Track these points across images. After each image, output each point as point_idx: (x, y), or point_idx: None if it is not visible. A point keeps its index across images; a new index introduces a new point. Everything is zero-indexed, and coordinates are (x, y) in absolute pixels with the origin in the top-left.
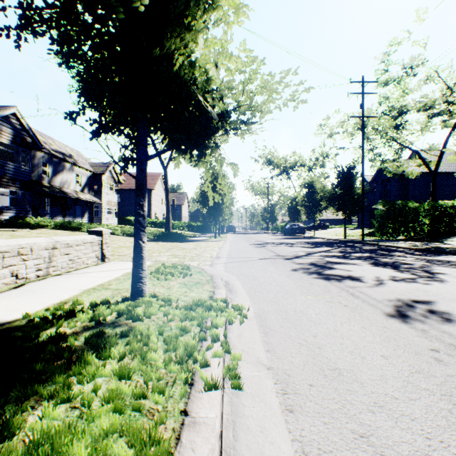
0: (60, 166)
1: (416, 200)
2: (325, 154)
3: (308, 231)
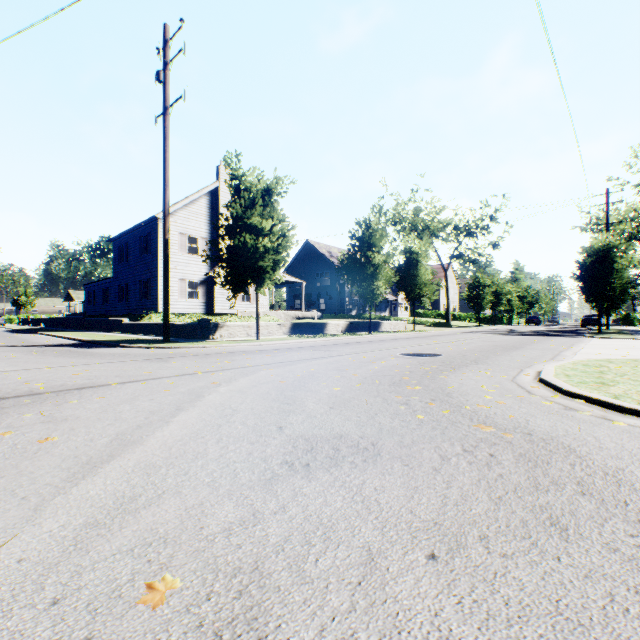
0: None
1: None
2: None
3: None
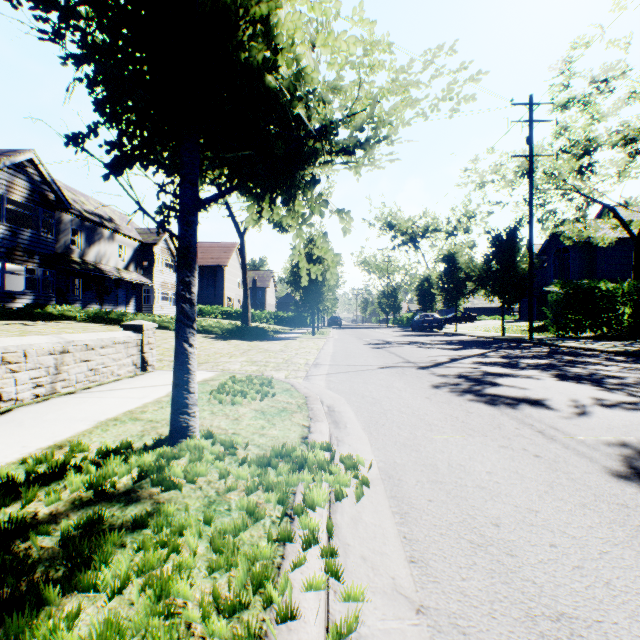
0: (95, 233)
1: (608, 279)
2: (471, 214)
3: (446, 325)
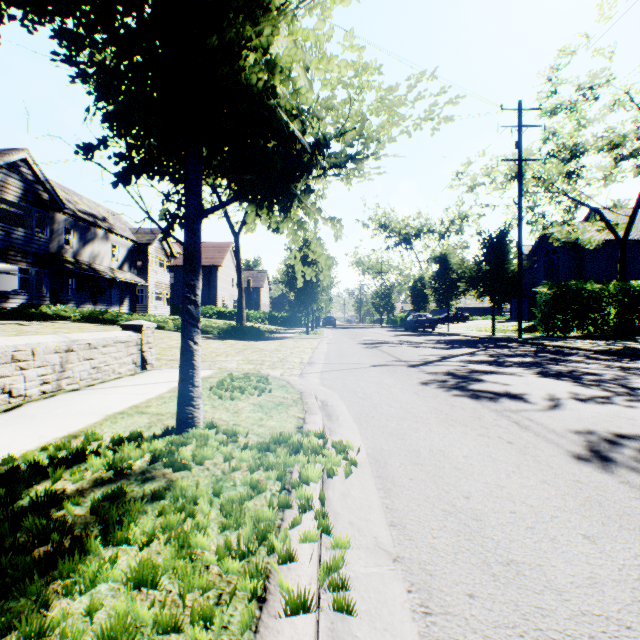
0: (89, 233)
1: (595, 280)
2: (464, 216)
3: (438, 325)
